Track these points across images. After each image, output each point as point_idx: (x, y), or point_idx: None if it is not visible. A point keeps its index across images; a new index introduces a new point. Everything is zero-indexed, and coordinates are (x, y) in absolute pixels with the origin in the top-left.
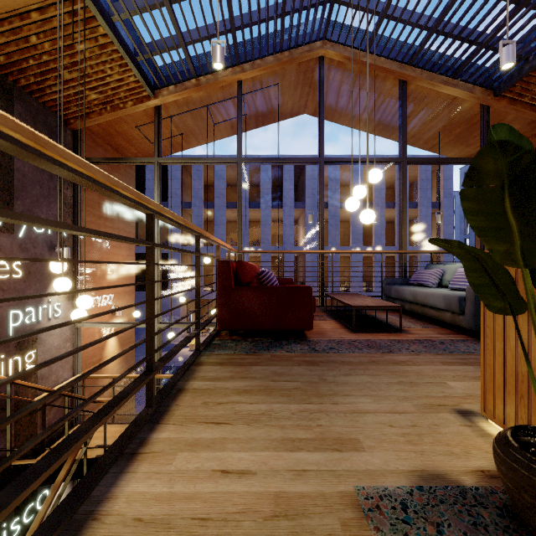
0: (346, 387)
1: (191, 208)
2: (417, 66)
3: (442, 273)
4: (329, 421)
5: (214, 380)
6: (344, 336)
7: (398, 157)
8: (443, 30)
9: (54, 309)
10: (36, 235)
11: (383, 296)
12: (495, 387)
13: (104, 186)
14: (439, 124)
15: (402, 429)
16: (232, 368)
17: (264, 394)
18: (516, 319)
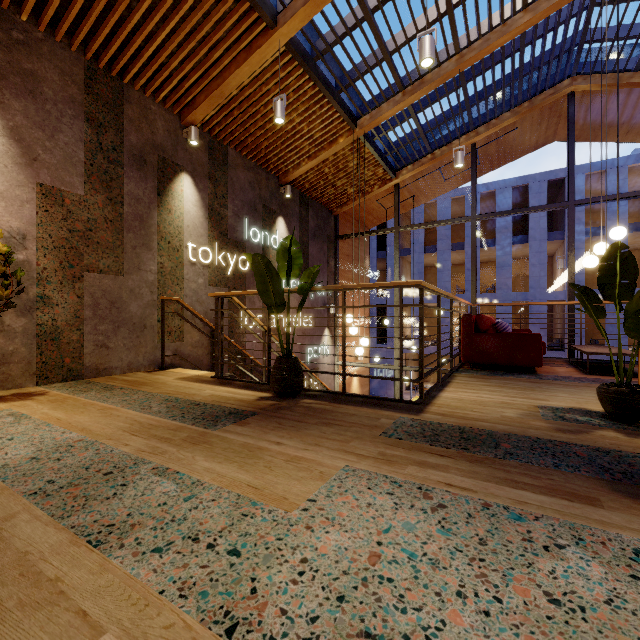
0: (554, 390)
1: (410, 255)
2: None
3: None
4: (534, 395)
5: (467, 381)
6: (574, 375)
7: None
8: None
9: (325, 349)
10: (318, 297)
11: None
12: None
13: (433, 291)
14: None
15: (578, 401)
16: (476, 379)
17: (498, 387)
18: None
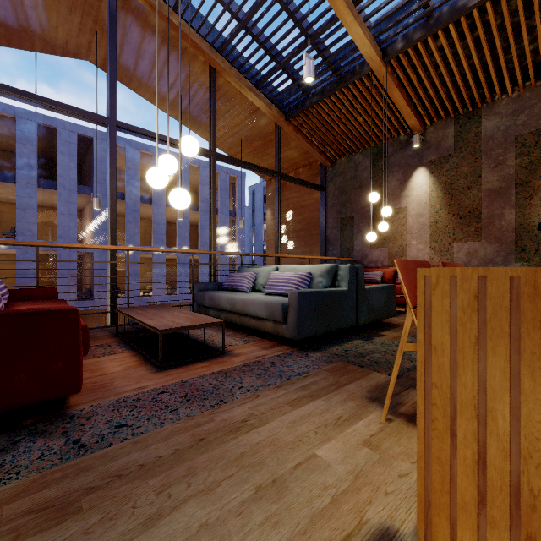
0: None
1: None
2: (226, 59)
3: (256, 276)
4: None
5: None
6: (145, 383)
7: (201, 161)
8: (252, 29)
9: None
10: None
11: (194, 305)
12: (453, 503)
13: None
14: (242, 132)
15: None
16: None
17: None
18: (511, 377)
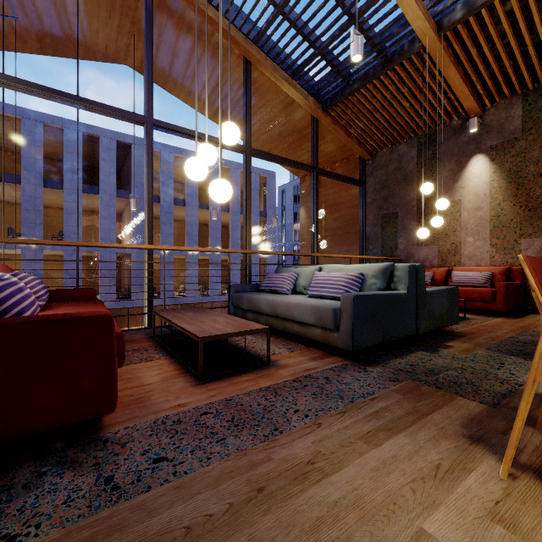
0: None
1: None
2: (262, 50)
3: (297, 277)
4: None
5: None
6: (186, 399)
7: (232, 163)
8: (290, 14)
9: None
10: None
11: (231, 307)
12: None
13: None
14: (276, 127)
15: None
16: None
17: None
18: None
